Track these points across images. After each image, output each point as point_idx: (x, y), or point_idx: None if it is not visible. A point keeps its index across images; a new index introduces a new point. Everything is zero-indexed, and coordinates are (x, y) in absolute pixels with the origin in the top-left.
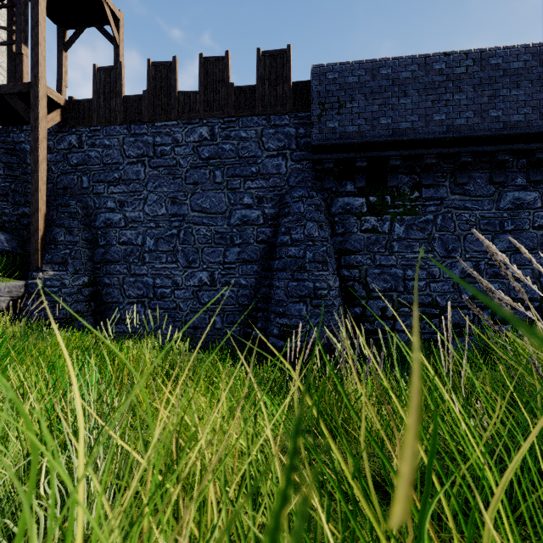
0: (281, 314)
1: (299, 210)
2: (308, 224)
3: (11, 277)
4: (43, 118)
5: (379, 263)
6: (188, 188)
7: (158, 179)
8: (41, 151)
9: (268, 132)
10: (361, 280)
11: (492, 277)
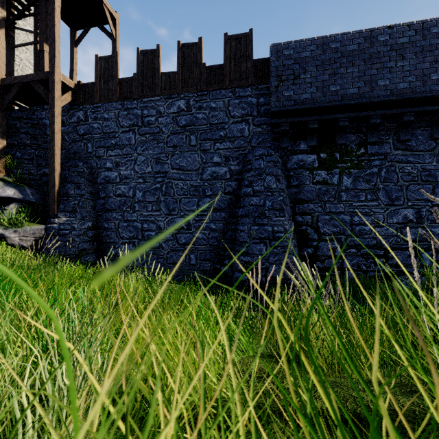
0: (244, 253)
1: (260, 166)
2: (267, 178)
3: (35, 222)
4: (58, 98)
5: (329, 210)
6: (169, 151)
7: (145, 144)
8: (57, 124)
9: (234, 102)
10: (313, 225)
11: (433, 222)
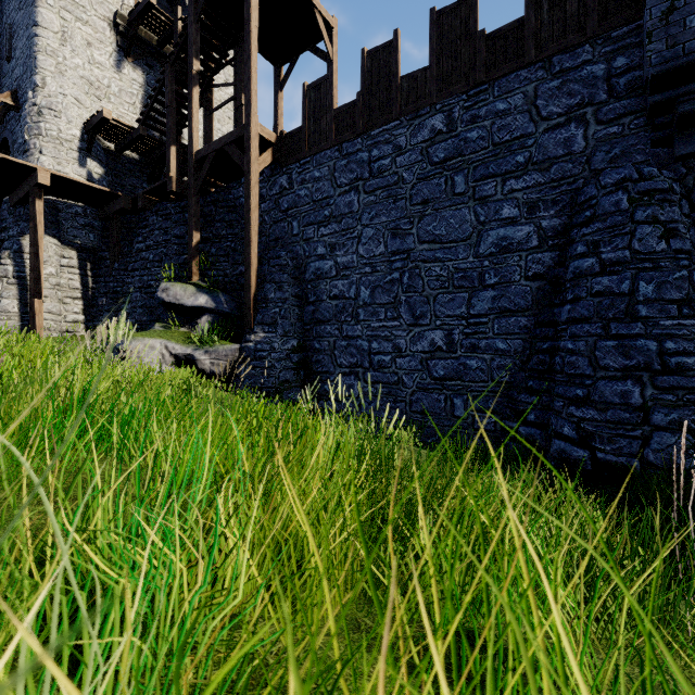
0: (579, 399)
1: (619, 207)
2: (640, 229)
3: (229, 340)
4: (255, 160)
5: None
6: (414, 211)
7: (374, 207)
8: (253, 198)
9: (548, 88)
10: None
11: None
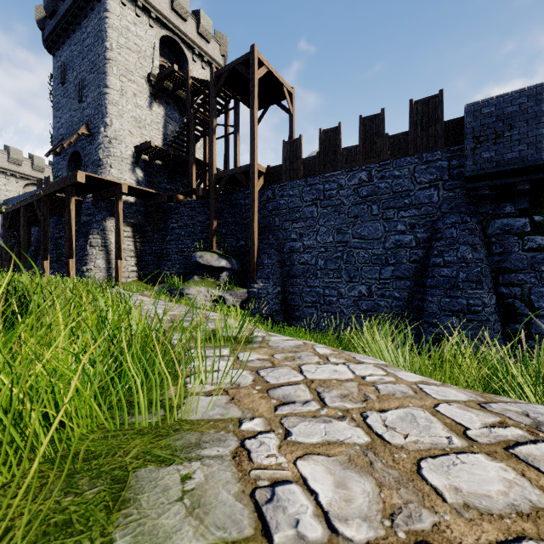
0: (434, 324)
1: (452, 235)
2: (461, 248)
3: (239, 286)
4: (256, 185)
5: None
6: (350, 221)
7: (326, 216)
8: (256, 206)
9: (420, 168)
10: (524, 298)
11: None
